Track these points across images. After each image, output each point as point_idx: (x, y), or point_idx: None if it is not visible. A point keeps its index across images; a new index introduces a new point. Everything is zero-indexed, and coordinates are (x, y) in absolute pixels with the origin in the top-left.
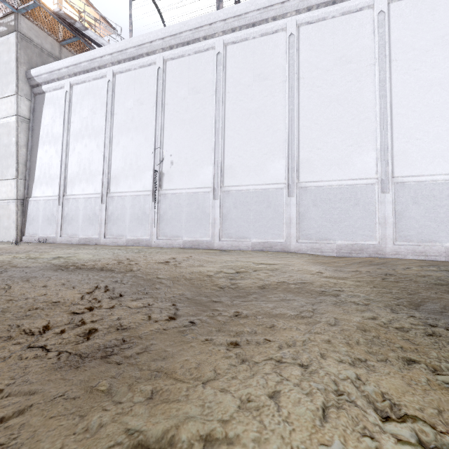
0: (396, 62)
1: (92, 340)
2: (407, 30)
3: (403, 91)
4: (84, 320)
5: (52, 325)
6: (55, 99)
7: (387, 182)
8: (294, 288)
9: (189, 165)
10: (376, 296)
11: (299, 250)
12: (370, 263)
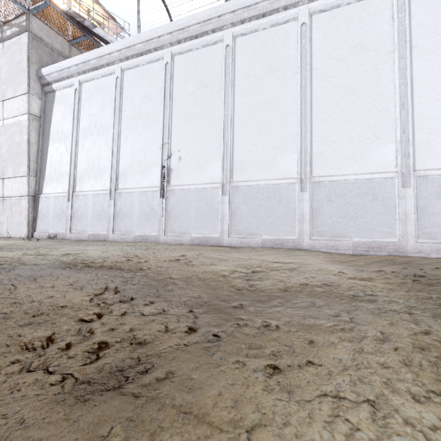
0: (418, 48)
1: (103, 360)
2: (430, 14)
3: (425, 79)
4: (93, 330)
5: (57, 337)
6: (64, 97)
7: (408, 175)
8: (320, 292)
9: (198, 160)
10: (417, 302)
11: (313, 248)
12: (392, 262)
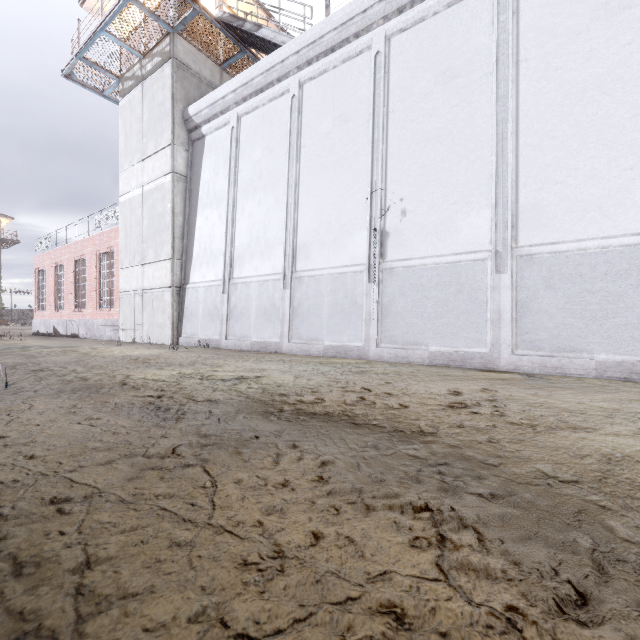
0: None
1: None
2: None
3: None
4: None
5: None
6: (217, 143)
7: None
8: None
9: (439, 212)
10: None
11: None
12: None
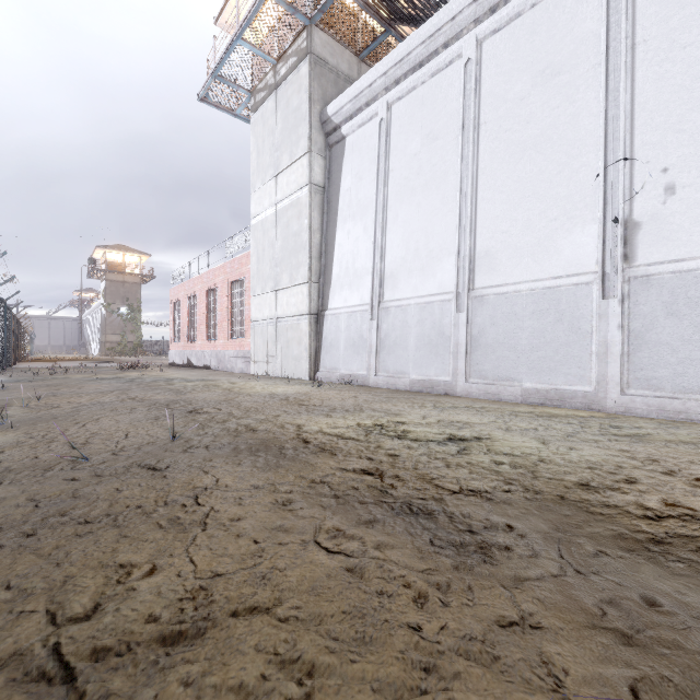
0: None
1: None
2: None
3: None
4: None
5: None
6: (360, 143)
7: None
8: None
9: None
10: None
11: None
12: None
